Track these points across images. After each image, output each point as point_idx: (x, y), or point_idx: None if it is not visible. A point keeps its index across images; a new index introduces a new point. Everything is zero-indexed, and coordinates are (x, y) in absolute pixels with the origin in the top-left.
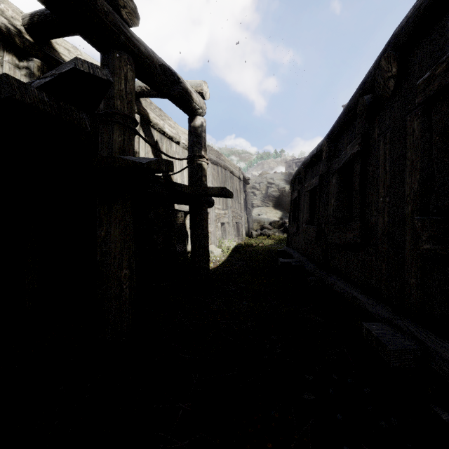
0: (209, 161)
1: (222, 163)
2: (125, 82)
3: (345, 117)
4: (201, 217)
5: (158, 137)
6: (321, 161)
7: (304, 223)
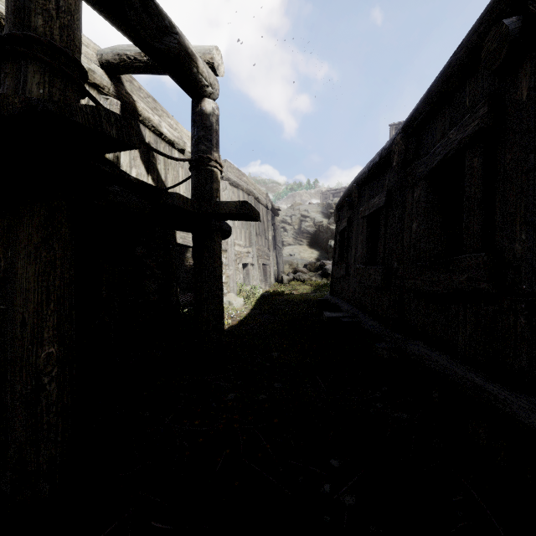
0: (227, 181)
1: (244, 186)
2: None
3: (442, 86)
4: (211, 251)
5: (151, 140)
6: (387, 171)
7: (358, 262)
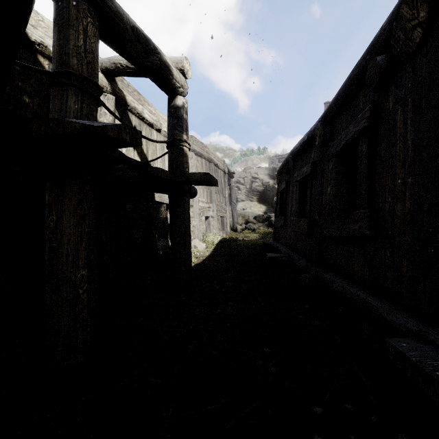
0: (193, 152)
1: (206, 155)
2: (84, 37)
3: (346, 92)
4: (182, 207)
5: (136, 123)
6: (313, 147)
7: (293, 215)
